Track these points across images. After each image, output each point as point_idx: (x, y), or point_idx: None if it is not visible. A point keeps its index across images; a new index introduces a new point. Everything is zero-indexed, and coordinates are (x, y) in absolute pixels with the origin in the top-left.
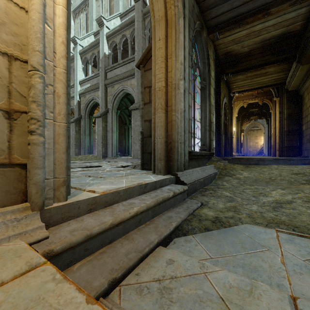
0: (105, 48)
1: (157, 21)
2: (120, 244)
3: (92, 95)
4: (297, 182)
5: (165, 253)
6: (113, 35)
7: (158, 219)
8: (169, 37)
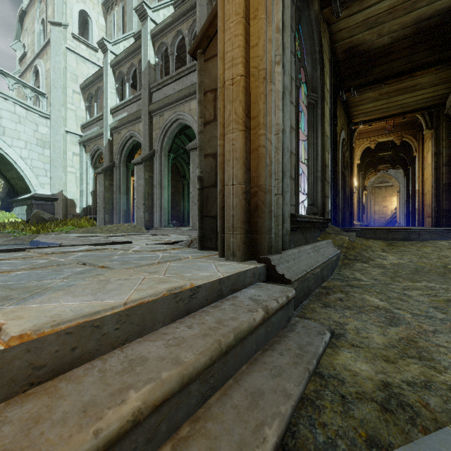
0: (150, 54)
1: None
2: None
3: (130, 130)
4: None
5: None
6: (162, 33)
7: (219, 406)
8: None
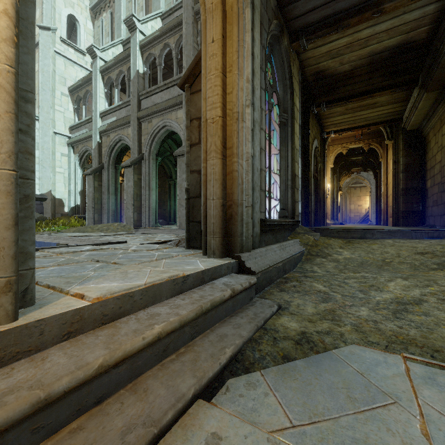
0: (139, 64)
1: (209, 11)
2: (117, 406)
3: (119, 134)
4: (425, 267)
5: (206, 418)
6: (150, 44)
7: (201, 341)
8: (228, 37)
